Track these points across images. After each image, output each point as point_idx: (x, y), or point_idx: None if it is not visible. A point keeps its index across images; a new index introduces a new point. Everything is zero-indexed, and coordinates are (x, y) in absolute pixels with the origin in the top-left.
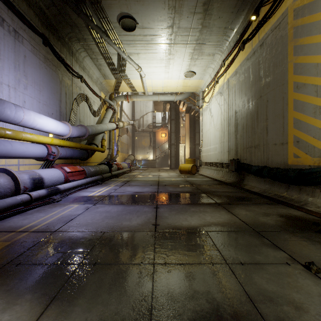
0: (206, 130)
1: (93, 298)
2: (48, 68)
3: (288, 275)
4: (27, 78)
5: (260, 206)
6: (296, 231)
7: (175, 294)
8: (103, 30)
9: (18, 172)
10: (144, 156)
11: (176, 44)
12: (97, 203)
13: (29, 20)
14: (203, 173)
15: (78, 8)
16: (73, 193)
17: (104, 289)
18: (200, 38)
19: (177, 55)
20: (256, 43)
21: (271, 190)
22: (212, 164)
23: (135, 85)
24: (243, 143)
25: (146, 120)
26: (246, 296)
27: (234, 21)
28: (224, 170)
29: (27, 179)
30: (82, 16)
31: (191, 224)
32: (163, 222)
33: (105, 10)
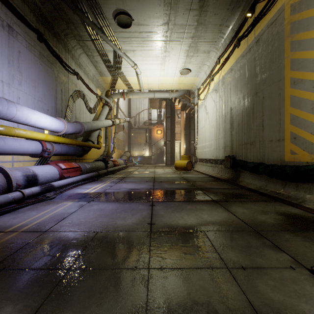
0: (202, 127)
1: (80, 310)
2: (44, 65)
3: (294, 281)
4: (21, 74)
5: (257, 203)
6: (297, 231)
7: (172, 305)
8: (98, 26)
9: (11, 169)
10: (140, 152)
11: (171, 41)
12: (92, 201)
13: (23, 15)
14: (198, 169)
15: (73, 4)
16: (68, 190)
17: (94, 300)
18: (195, 35)
19: (172, 53)
20: (251, 39)
21: (267, 187)
22: (207, 161)
23: (131, 82)
24: (238, 140)
25: (142, 117)
26: (250, 308)
27: (230, 18)
28: (220, 166)
29: (20, 176)
30: (77, 12)
31: (188, 223)
32: (159, 221)
33: (101, 6)
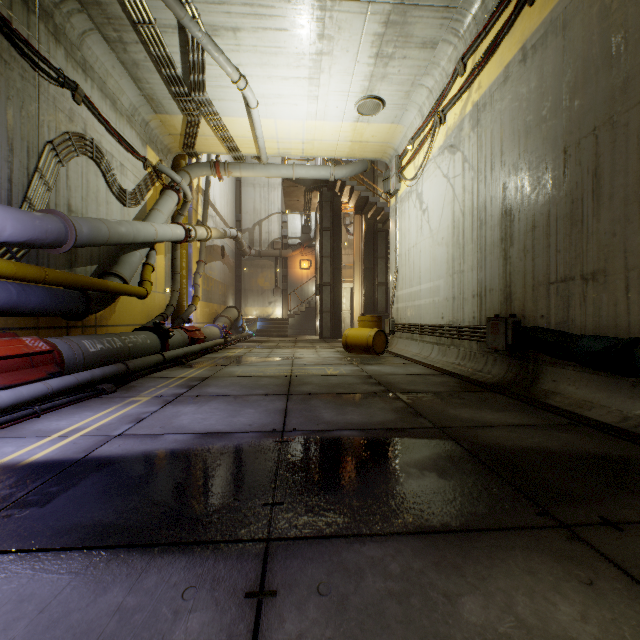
0: (409, 247)
1: None
2: None
3: None
4: None
5: None
6: None
7: None
8: None
9: None
10: (262, 310)
11: (339, 0)
12: None
13: None
14: (400, 350)
15: None
16: None
17: None
18: None
19: (340, 43)
20: None
21: None
22: (426, 330)
23: (235, 133)
24: (534, 271)
25: (268, 230)
26: None
27: None
28: (465, 345)
29: None
30: None
31: None
32: None
33: None
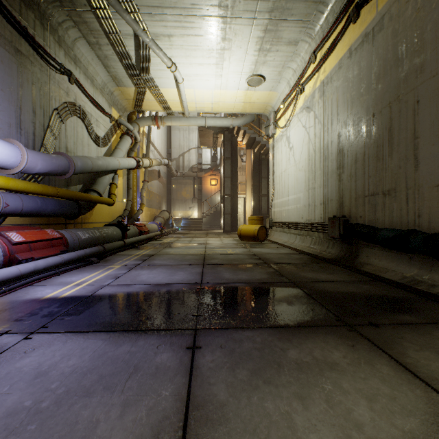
0: (281, 172)
1: None
2: None
3: None
4: None
5: None
6: None
7: None
8: None
9: None
10: (185, 213)
11: (235, 18)
12: (40, 331)
13: None
14: (276, 239)
15: None
16: (15, 290)
17: None
18: (277, 7)
19: (236, 43)
20: None
21: (432, 279)
22: (292, 226)
23: (168, 98)
24: (356, 188)
25: (188, 159)
26: None
27: None
28: (316, 235)
29: None
30: None
31: None
32: None
33: None
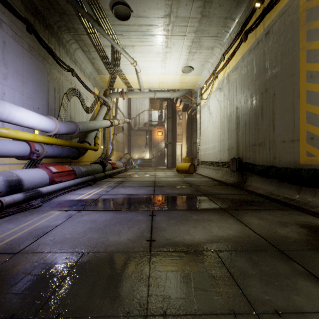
0: (205, 128)
1: None
2: (34, 58)
3: None
4: (7, 67)
5: (272, 212)
6: None
7: None
8: (94, 18)
9: None
10: (140, 155)
11: (173, 36)
12: (83, 210)
13: (9, 2)
14: (201, 172)
15: None
16: (59, 196)
17: None
18: (199, 30)
19: (174, 49)
20: (260, 32)
21: (279, 192)
22: (211, 163)
23: (131, 80)
24: (245, 141)
25: (142, 118)
26: None
27: (236, 10)
28: (224, 169)
29: (0, 182)
30: (70, 1)
31: (196, 239)
32: (160, 236)
33: None
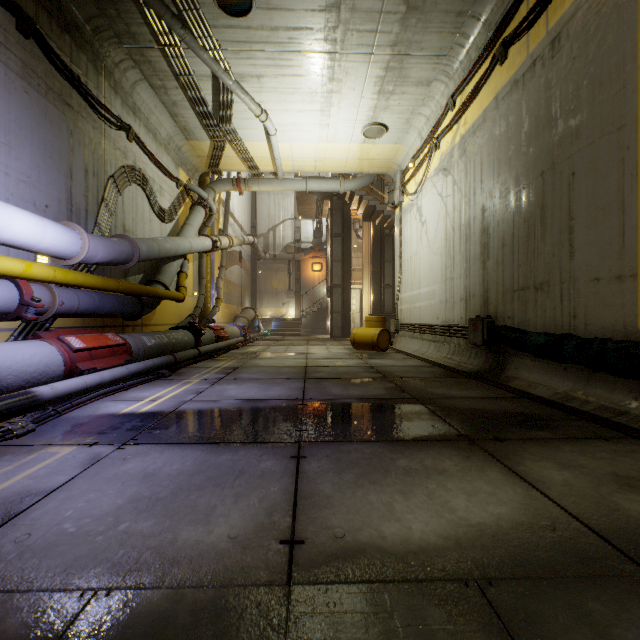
0: (411, 255)
1: None
2: (35, 95)
3: None
4: None
5: (587, 447)
6: None
7: None
8: (174, 11)
9: None
10: (276, 311)
11: (346, 54)
12: (131, 442)
13: None
14: (403, 347)
15: None
16: (84, 405)
17: None
18: (401, 40)
19: (348, 84)
20: (538, 39)
21: (587, 394)
22: (424, 329)
23: (255, 154)
24: (503, 280)
25: (281, 235)
26: None
27: None
28: (455, 341)
29: None
30: None
31: (414, 536)
32: (318, 526)
33: None
